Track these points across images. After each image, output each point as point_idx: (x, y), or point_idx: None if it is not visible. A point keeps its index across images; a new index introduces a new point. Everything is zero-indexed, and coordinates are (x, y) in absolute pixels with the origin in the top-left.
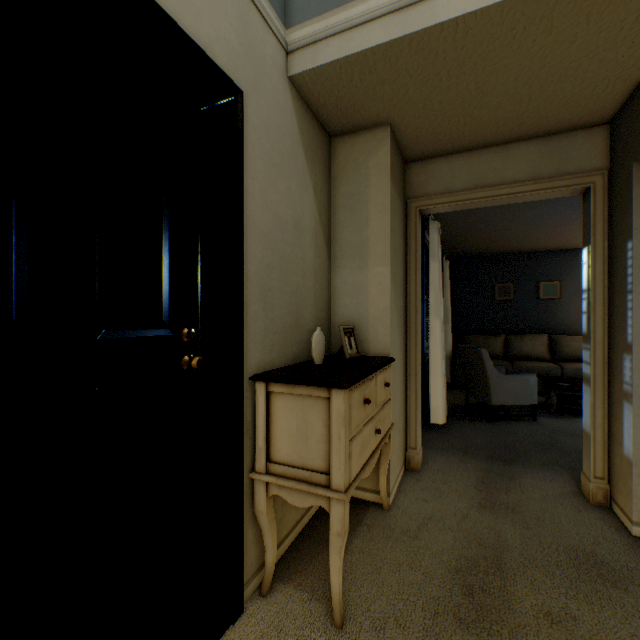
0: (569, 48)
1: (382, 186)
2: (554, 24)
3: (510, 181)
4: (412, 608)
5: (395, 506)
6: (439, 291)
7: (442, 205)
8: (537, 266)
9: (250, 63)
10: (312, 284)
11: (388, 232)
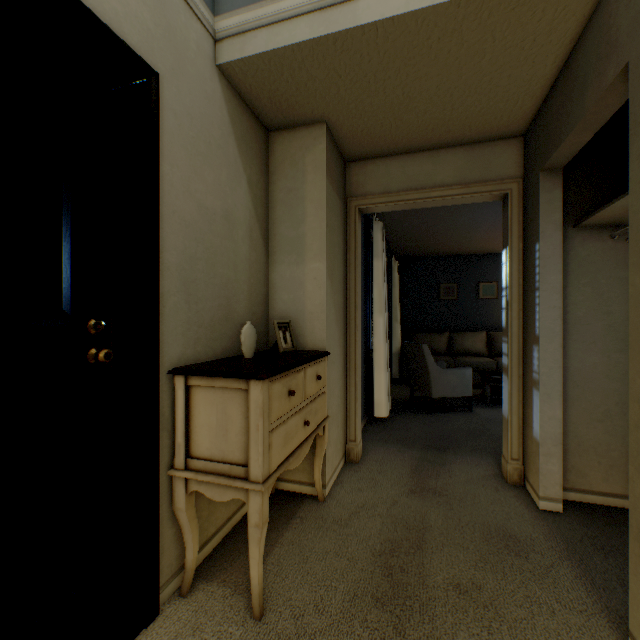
0: (481, 62)
1: (318, 183)
2: (465, 38)
3: (440, 185)
4: (333, 593)
5: (331, 497)
6: (383, 289)
7: (380, 205)
8: (477, 268)
9: (169, 46)
10: (246, 278)
11: (324, 228)
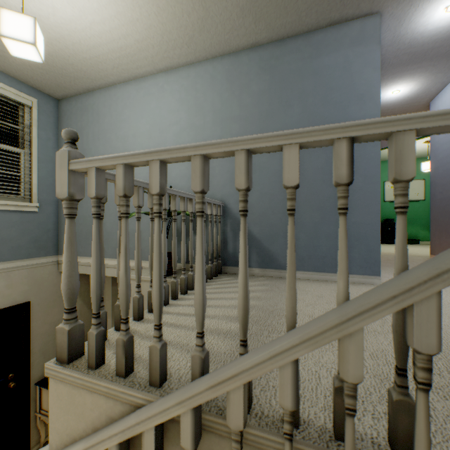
0: None
1: (109, 288)
2: None
3: None
4: None
5: None
6: None
7: None
8: None
9: (36, 286)
10: None
11: (111, 306)
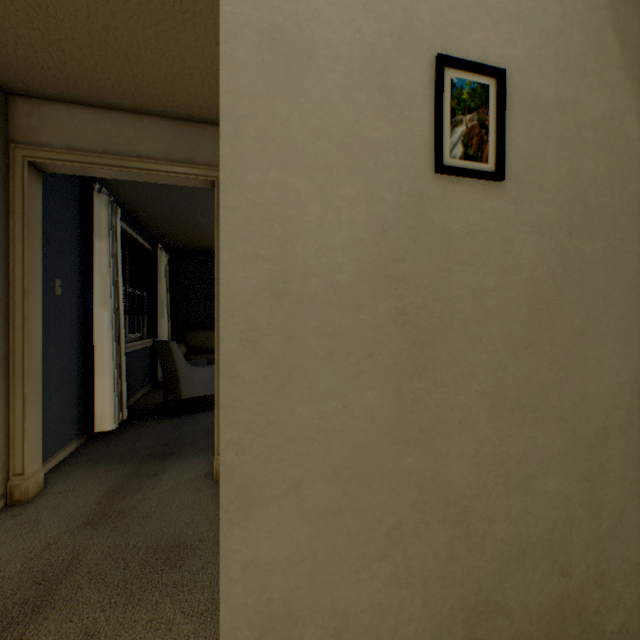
0: (131, 3)
1: None
2: None
3: (144, 156)
4: None
5: None
6: (109, 276)
7: (62, 162)
8: None
9: None
10: None
11: None
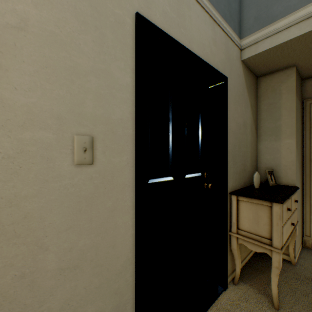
0: None
1: (290, 98)
2: None
3: None
4: None
5: (298, 264)
6: None
7: None
8: None
9: (228, 63)
10: (249, 150)
11: (294, 121)
